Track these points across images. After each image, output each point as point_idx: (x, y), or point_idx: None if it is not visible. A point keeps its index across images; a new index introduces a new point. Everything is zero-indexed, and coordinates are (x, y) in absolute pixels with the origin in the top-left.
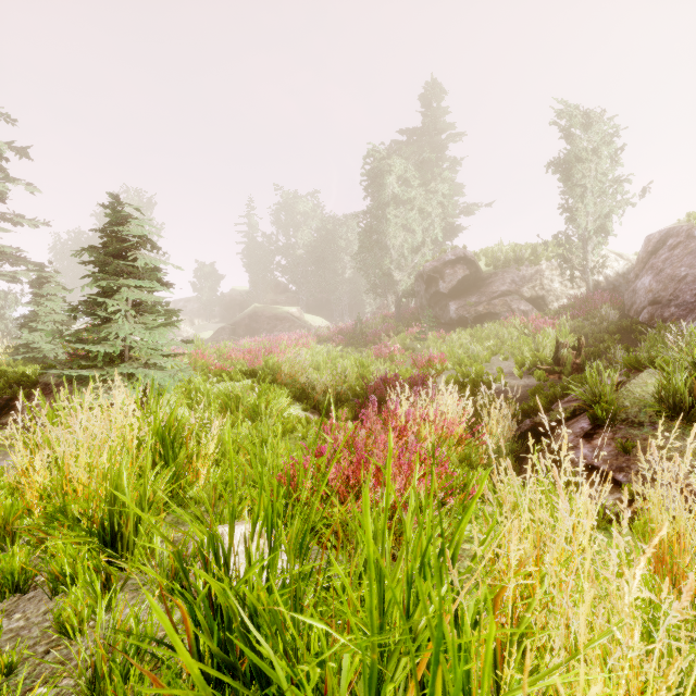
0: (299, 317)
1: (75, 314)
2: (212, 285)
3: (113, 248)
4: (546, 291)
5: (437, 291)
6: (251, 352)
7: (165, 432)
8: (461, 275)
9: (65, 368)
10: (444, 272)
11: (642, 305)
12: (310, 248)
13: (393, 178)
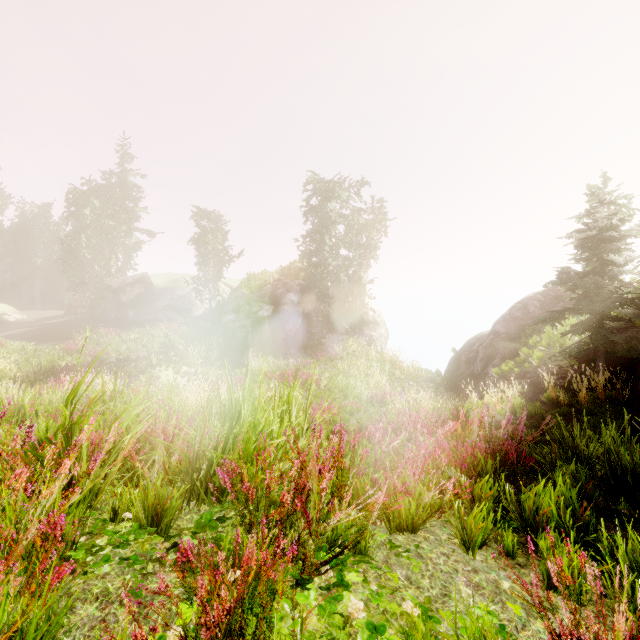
0: None
1: None
2: None
3: None
4: (191, 305)
5: (121, 301)
6: None
7: None
8: (138, 292)
9: None
10: (126, 289)
11: None
12: None
13: (87, 210)
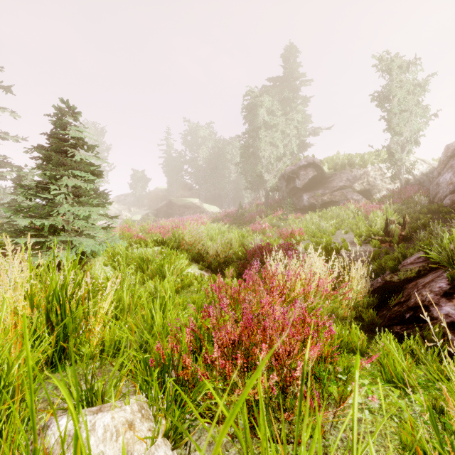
0: (200, 205)
1: (27, 196)
2: (143, 185)
3: (56, 146)
4: (371, 186)
5: (294, 187)
6: (165, 228)
7: (62, 291)
8: (311, 175)
9: (18, 236)
10: (299, 173)
11: (444, 193)
12: (207, 160)
13: (263, 110)
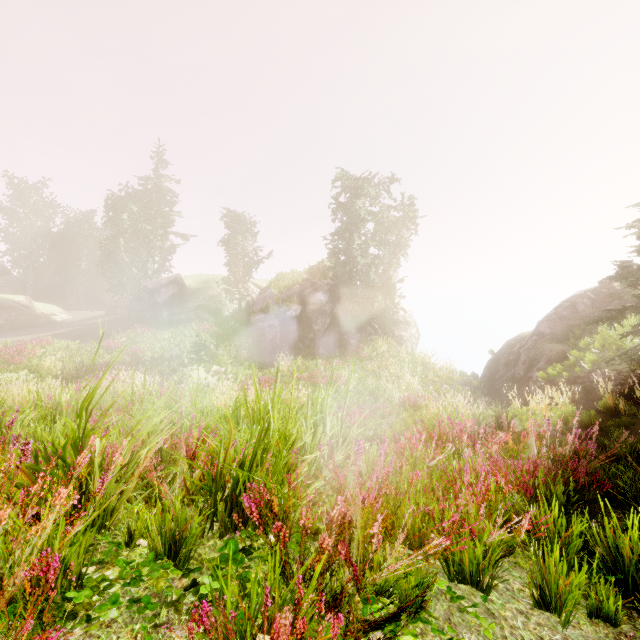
0: (28, 305)
1: None
2: None
3: None
4: (221, 305)
5: (156, 302)
6: (3, 351)
7: None
8: (171, 293)
9: None
10: (160, 290)
11: None
12: (39, 235)
13: (125, 215)
